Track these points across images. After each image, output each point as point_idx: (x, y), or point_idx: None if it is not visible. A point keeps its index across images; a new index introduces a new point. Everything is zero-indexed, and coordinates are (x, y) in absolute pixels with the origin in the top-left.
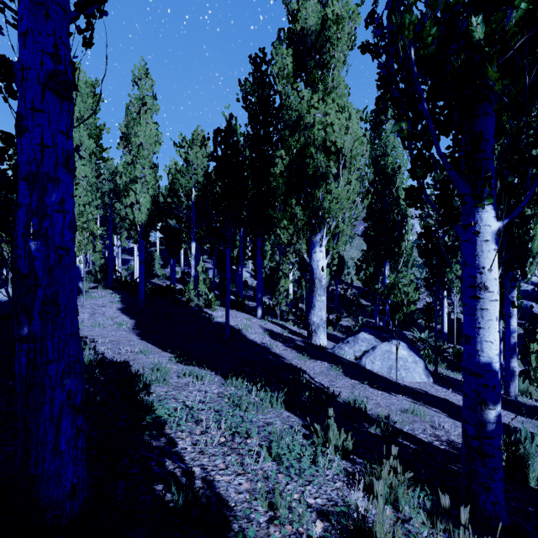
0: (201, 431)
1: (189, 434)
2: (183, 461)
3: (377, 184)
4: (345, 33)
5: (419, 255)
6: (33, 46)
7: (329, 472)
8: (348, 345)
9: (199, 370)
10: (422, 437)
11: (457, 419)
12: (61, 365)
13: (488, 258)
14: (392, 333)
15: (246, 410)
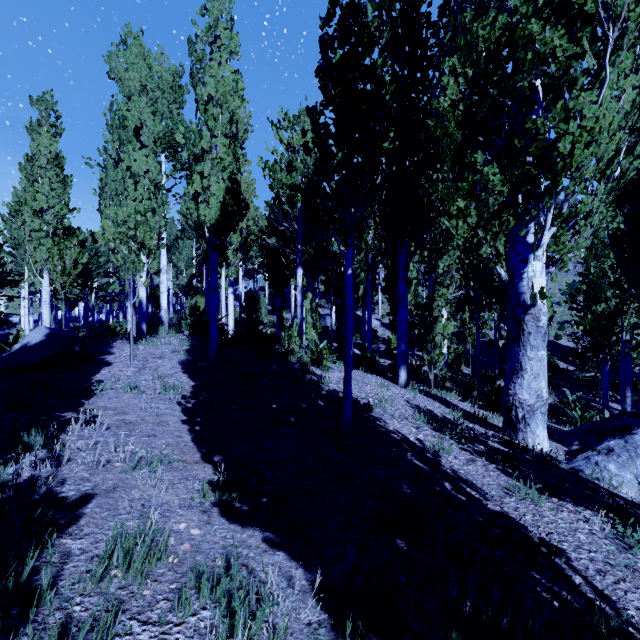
0: None
1: None
2: None
3: None
4: None
5: None
6: None
7: None
8: (614, 460)
9: (261, 549)
10: None
11: None
12: None
13: None
14: None
15: None
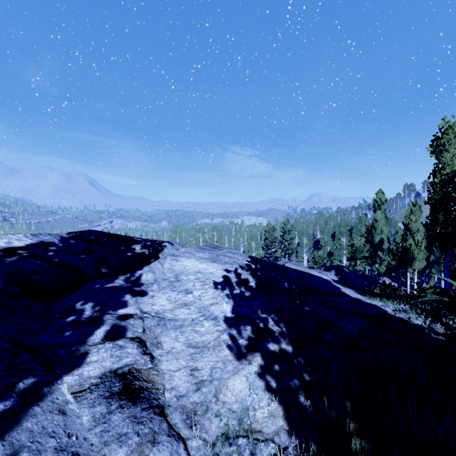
0: None
1: None
2: None
3: None
4: None
5: None
6: (421, 277)
7: None
8: None
9: None
10: None
11: None
12: None
13: None
14: None
15: None
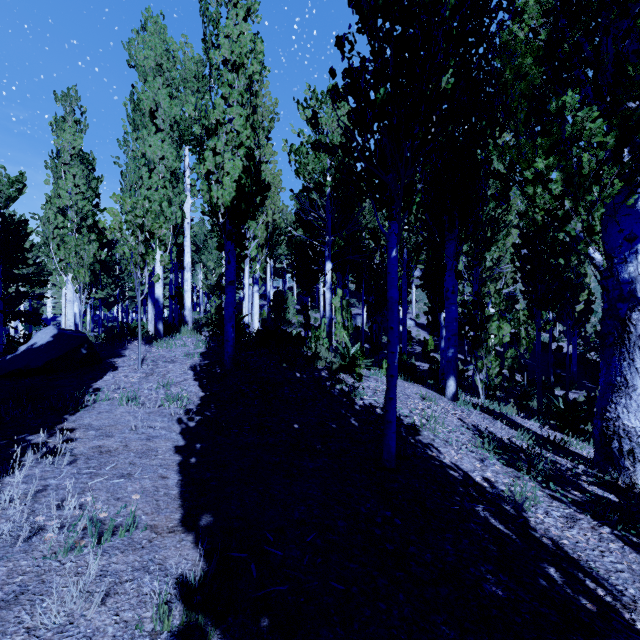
0: None
1: None
2: None
3: None
4: None
5: None
6: None
7: None
8: None
9: None
10: None
11: None
12: None
13: None
14: None
15: None
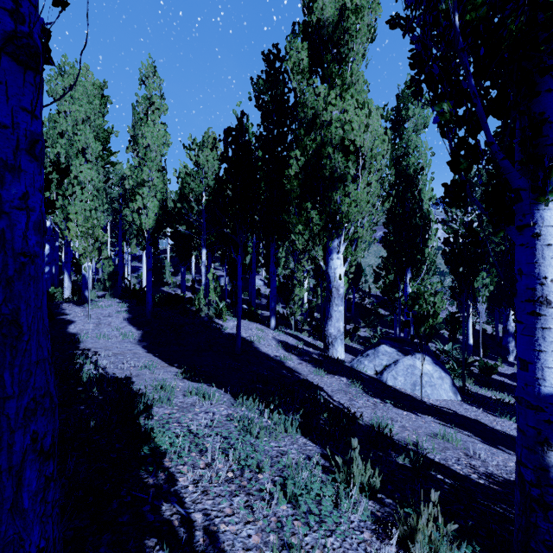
0: (206, 464)
1: (192, 467)
2: (183, 505)
3: (397, 186)
4: (365, 23)
5: (445, 262)
6: None
7: (354, 518)
8: (368, 359)
9: (207, 387)
10: (457, 469)
11: (493, 445)
12: (24, 401)
13: (552, 266)
14: (415, 346)
15: (258, 436)
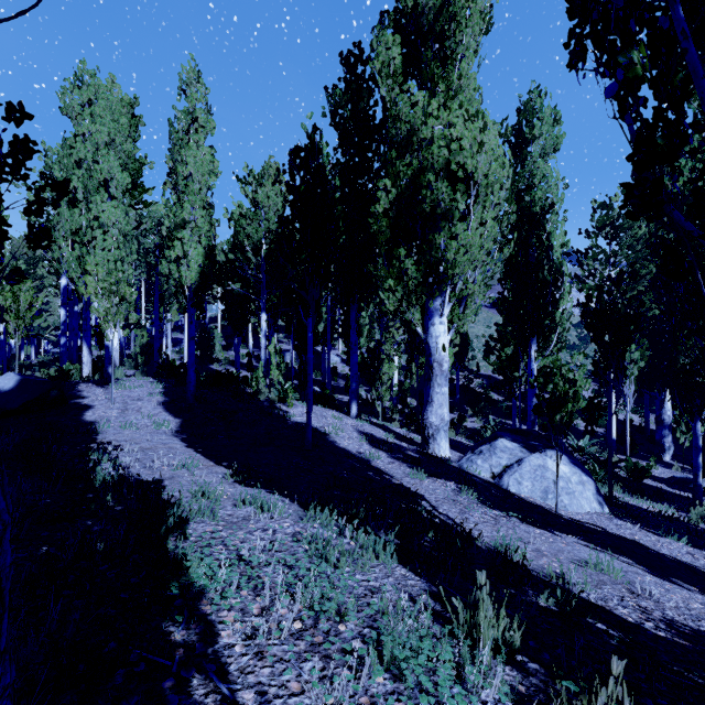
0: (262, 608)
1: (241, 613)
2: (225, 677)
3: (519, 229)
4: (478, 8)
5: (586, 327)
6: None
7: (487, 696)
8: (481, 457)
9: (266, 494)
10: (622, 613)
11: (664, 577)
12: None
13: None
14: (545, 440)
15: (337, 565)
